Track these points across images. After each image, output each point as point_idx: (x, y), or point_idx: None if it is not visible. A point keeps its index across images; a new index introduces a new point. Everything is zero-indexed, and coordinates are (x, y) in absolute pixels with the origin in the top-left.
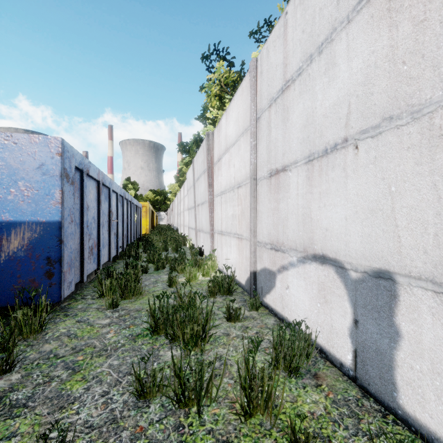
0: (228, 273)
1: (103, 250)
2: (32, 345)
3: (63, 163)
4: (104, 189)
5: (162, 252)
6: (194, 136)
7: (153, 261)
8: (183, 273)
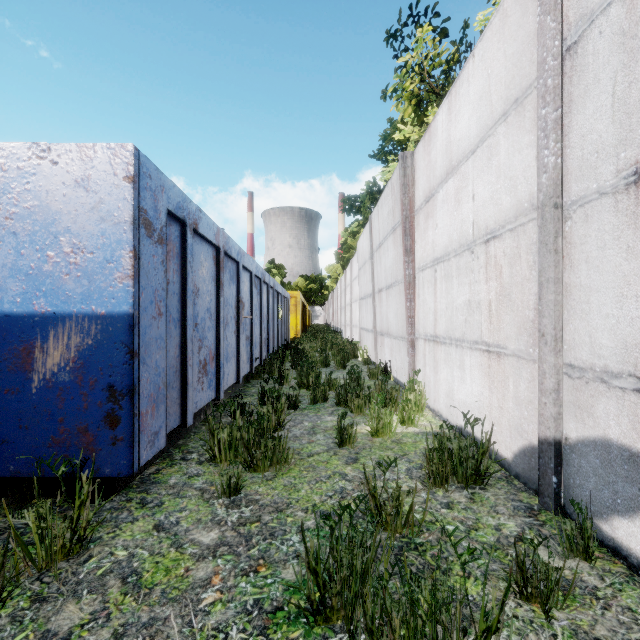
0: (453, 421)
1: (227, 366)
2: (44, 598)
3: (137, 196)
4: (228, 263)
5: (320, 369)
6: (367, 184)
7: (306, 386)
8: (360, 414)
